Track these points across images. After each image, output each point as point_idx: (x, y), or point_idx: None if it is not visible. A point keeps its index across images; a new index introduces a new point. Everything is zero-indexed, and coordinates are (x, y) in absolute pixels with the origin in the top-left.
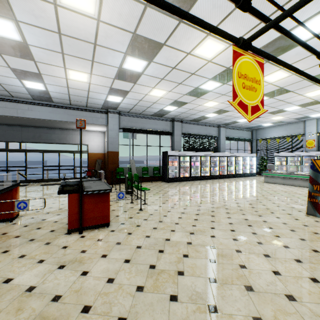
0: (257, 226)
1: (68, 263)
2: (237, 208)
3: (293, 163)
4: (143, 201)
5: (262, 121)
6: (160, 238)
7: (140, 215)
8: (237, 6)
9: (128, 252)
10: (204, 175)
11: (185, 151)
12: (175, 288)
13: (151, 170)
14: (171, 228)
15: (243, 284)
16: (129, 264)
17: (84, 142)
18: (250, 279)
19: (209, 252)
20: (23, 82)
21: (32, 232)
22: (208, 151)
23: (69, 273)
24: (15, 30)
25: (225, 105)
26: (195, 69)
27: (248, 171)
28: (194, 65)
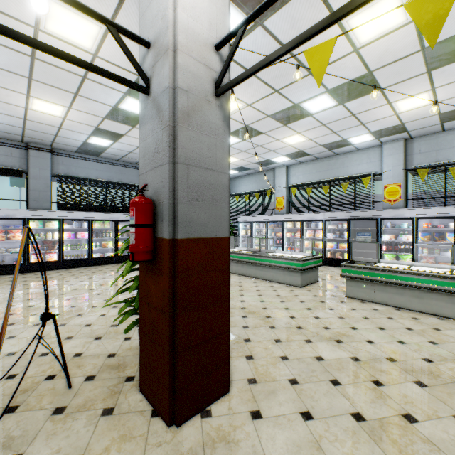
0: None
1: None
2: None
3: (260, 233)
4: None
5: None
6: None
7: None
8: None
9: None
10: (102, 256)
11: (44, 210)
12: None
13: None
14: None
15: None
16: None
17: None
18: None
19: None
20: None
21: None
22: (126, 211)
23: None
24: None
25: (87, 115)
26: None
27: None
28: None
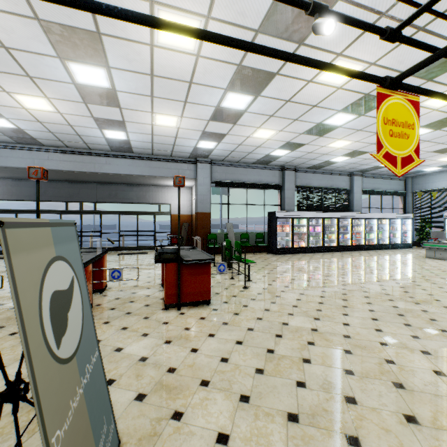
0: (412, 316)
1: (173, 339)
2: (381, 291)
3: None
4: (246, 277)
5: (423, 165)
6: (275, 322)
7: (246, 293)
8: (382, 38)
9: (239, 333)
10: (328, 245)
11: (300, 211)
12: (302, 375)
13: (252, 238)
14: (288, 311)
15: (391, 380)
16: (242, 346)
17: (166, 200)
18: (400, 376)
19: (342, 341)
20: (104, 132)
21: (126, 305)
22: (335, 210)
23: (177, 348)
24: (105, 77)
25: (361, 144)
26: (317, 100)
27: (399, 241)
28: (316, 95)
